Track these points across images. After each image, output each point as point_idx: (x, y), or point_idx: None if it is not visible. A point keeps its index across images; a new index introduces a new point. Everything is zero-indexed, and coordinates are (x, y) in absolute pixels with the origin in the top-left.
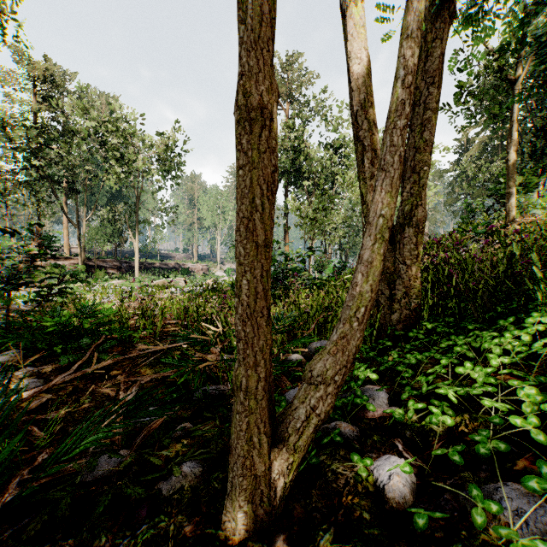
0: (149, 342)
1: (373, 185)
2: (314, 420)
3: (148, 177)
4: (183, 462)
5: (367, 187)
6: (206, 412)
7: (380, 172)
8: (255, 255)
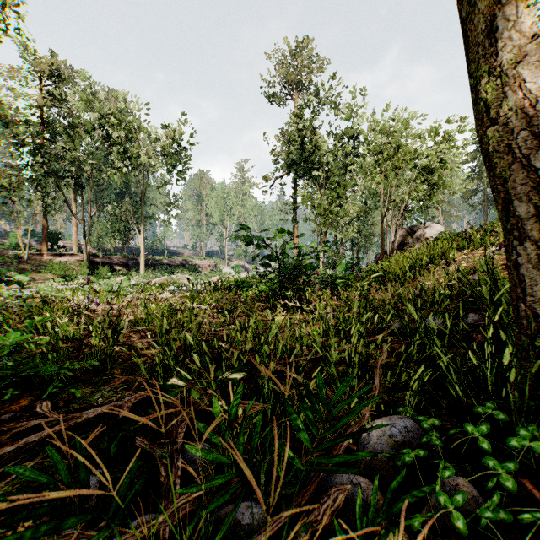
0: (91, 382)
1: (523, 74)
2: None
3: (153, 171)
4: None
5: (503, 84)
6: None
7: None
8: None
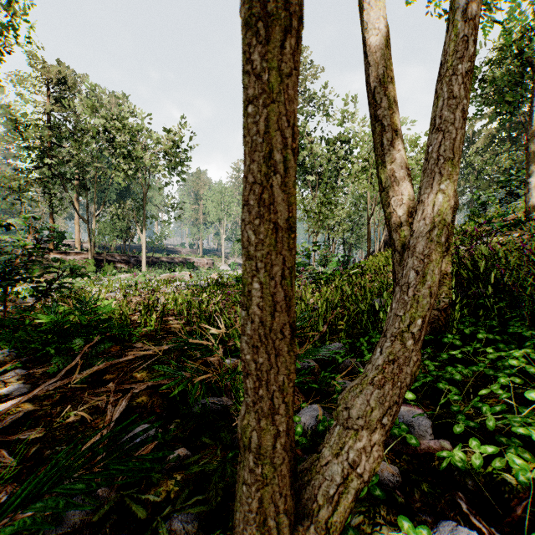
0: (150, 340)
1: (394, 169)
2: (355, 484)
3: (155, 173)
4: (174, 509)
5: (386, 172)
6: (205, 437)
7: (436, 133)
8: (273, 244)
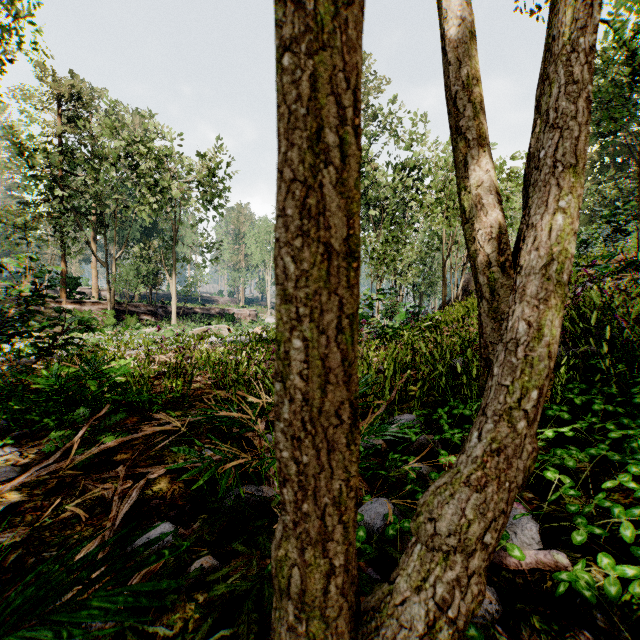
0: (176, 409)
1: (481, 194)
2: (445, 633)
3: (186, 207)
4: None
5: (471, 198)
6: (237, 543)
7: (554, 129)
8: (325, 278)
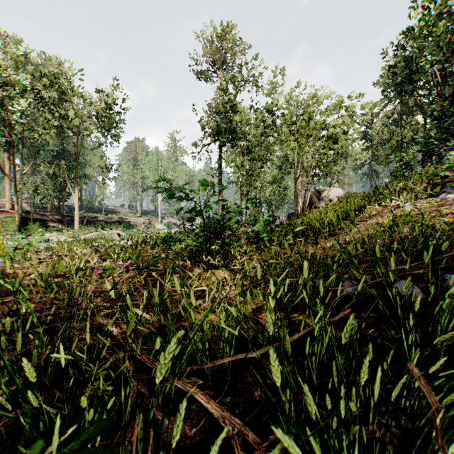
0: None
1: None
2: None
3: (87, 133)
4: None
5: None
6: None
7: None
8: None
